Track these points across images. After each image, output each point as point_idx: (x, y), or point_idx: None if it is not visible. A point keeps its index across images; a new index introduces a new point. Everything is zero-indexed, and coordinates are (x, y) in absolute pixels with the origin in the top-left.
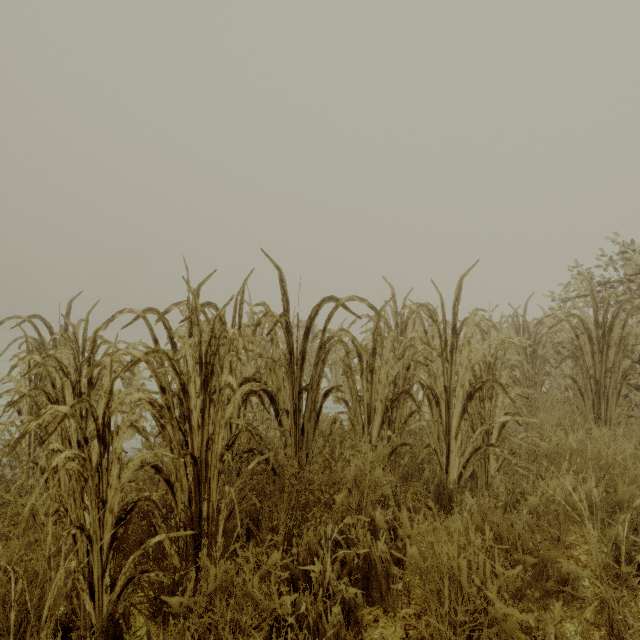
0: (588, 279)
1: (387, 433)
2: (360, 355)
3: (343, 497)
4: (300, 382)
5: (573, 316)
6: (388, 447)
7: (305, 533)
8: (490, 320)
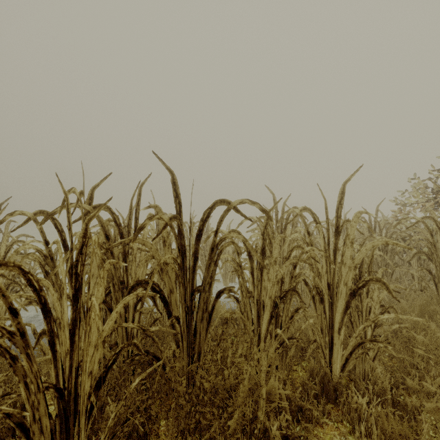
0: (439, 187)
1: (277, 331)
2: (250, 255)
3: (237, 415)
4: (192, 283)
5: (428, 218)
6: (276, 341)
7: None
8: (365, 222)
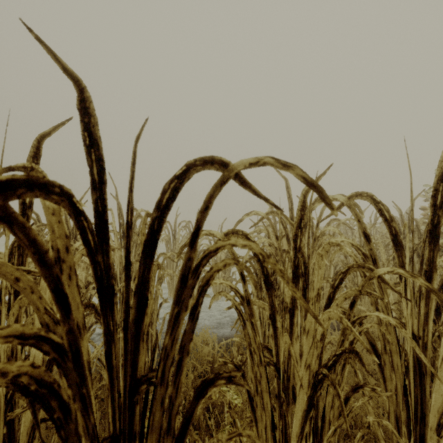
0: None
1: None
2: (266, 281)
3: None
4: (135, 364)
5: None
6: None
7: None
8: None
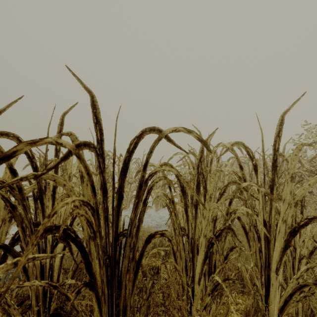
0: None
1: (214, 277)
2: (183, 190)
3: None
4: (117, 226)
5: None
6: (211, 282)
7: None
8: None
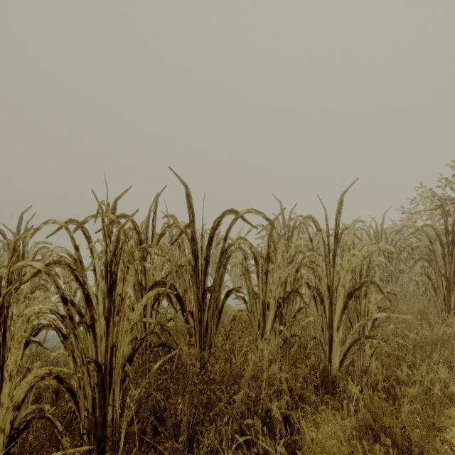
0: (439, 196)
1: (280, 327)
2: (256, 259)
3: (242, 393)
4: (204, 284)
5: (428, 226)
6: (280, 338)
7: (206, 436)
8: (364, 229)
